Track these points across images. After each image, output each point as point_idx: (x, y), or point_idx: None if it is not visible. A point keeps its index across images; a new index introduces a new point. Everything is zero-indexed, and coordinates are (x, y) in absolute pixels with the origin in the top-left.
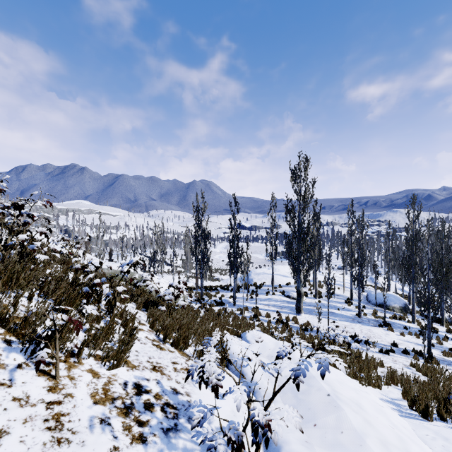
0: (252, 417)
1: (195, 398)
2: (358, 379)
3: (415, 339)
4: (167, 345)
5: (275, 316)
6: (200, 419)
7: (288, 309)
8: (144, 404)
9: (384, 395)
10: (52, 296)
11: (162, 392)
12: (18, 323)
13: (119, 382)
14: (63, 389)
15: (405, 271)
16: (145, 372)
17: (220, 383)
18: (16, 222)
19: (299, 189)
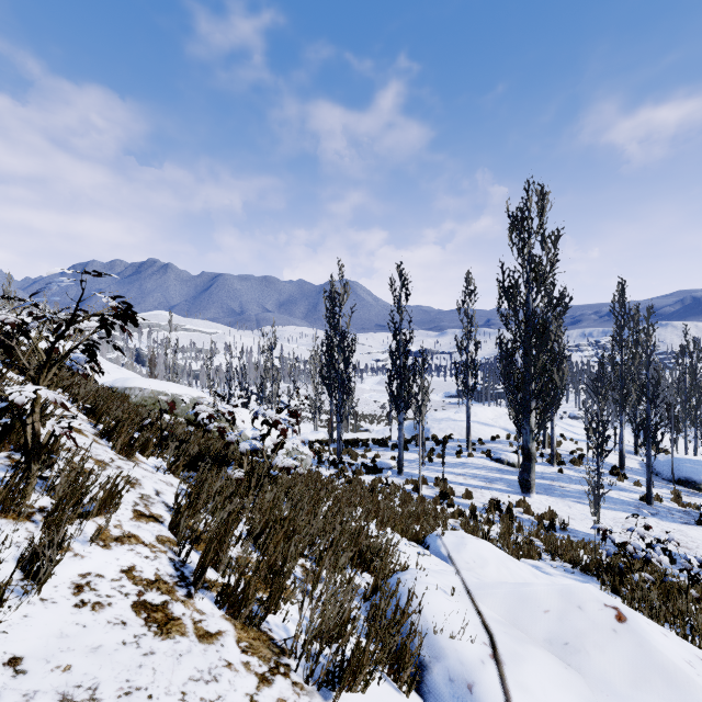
0: None
1: None
2: None
3: None
4: (199, 604)
5: (480, 496)
6: None
7: (503, 484)
8: None
9: None
10: None
11: None
12: None
13: None
14: None
15: None
16: None
17: None
18: None
19: (527, 250)
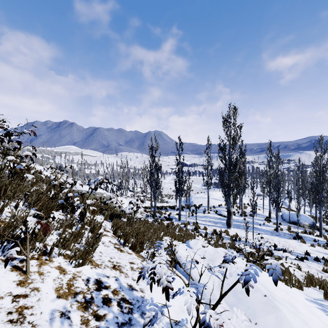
0: (203, 320)
1: (148, 294)
2: (283, 281)
3: (323, 249)
4: (126, 248)
5: (210, 229)
6: (152, 318)
7: (220, 224)
8: (102, 299)
9: (307, 295)
10: (34, 206)
11: (119, 288)
12: (0, 225)
13: (83, 278)
14: (31, 283)
15: (314, 196)
16: (106, 270)
17: (171, 285)
18: (8, 147)
19: (229, 132)
